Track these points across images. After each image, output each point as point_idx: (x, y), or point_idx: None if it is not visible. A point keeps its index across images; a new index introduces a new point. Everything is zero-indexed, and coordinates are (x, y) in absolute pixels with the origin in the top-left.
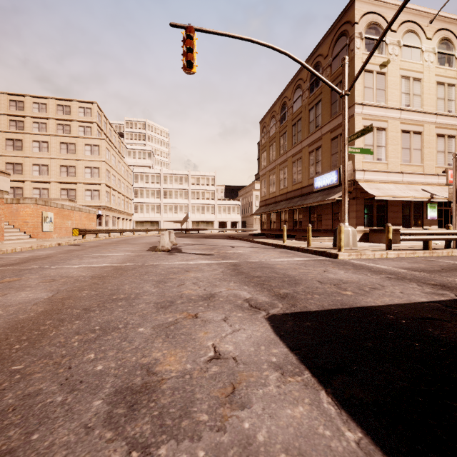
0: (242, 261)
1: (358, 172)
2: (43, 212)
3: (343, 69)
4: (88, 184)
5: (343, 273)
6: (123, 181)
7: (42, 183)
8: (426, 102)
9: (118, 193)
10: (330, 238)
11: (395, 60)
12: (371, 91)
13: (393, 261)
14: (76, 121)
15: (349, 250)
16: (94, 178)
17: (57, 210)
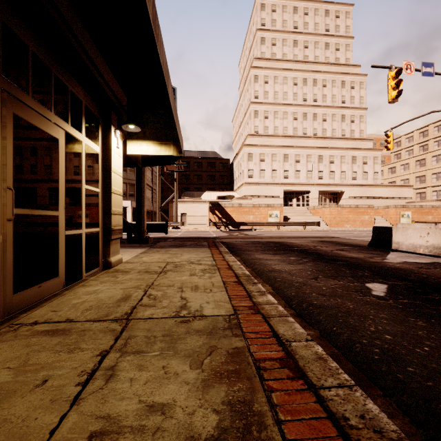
0: None
1: None
2: (401, 212)
3: None
4: None
5: None
6: None
7: (438, 187)
8: None
9: None
10: None
11: None
12: None
13: None
14: None
15: None
16: None
17: (415, 209)
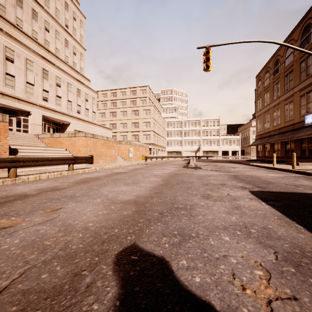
0: (239, 174)
1: None
2: (129, 148)
3: None
4: (144, 131)
5: (307, 182)
6: (161, 128)
7: (124, 133)
8: None
9: (159, 135)
10: None
11: None
12: None
13: None
14: (139, 98)
15: None
16: (147, 128)
17: (134, 146)
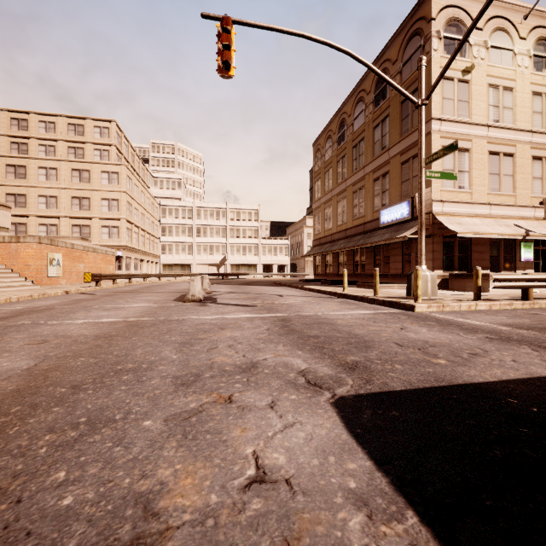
0: (293, 315)
1: (435, 203)
2: (49, 253)
3: (420, 73)
4: (106, 219)
5: (426, 332)
6: (147, 215)
7: (50, 219)
8: (519, 117)
9: (142, 231)
10: (401, 285)
11: (481, 65)
12: (451, 102)
13: (486, 315)
14: (91, 144)
15: (427, 300)
16: (112, 212)
17: (66, 250)
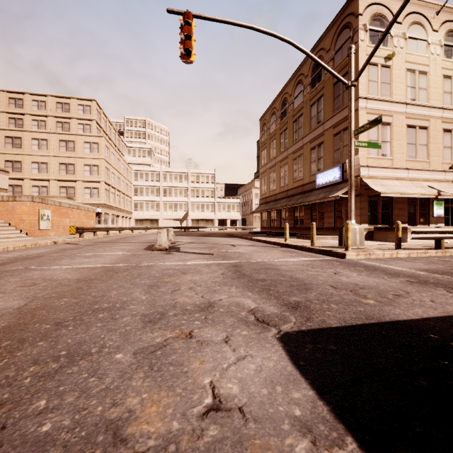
0: (243, 261)
1: (362, 168)
2: (40, 210)
3: (350, 59)
4: (88, 182)
5: (356, 276)
6: (122, 178)
7: (41, 181)
8: (432, 96)
9: (118, 191)
10: (334, 237)
11: (400, 52)
12: (376, 84)
13: (406, 262)
14: (75, 119)
15: (356, 249)
16: (93, 175)
17: (54, 207)
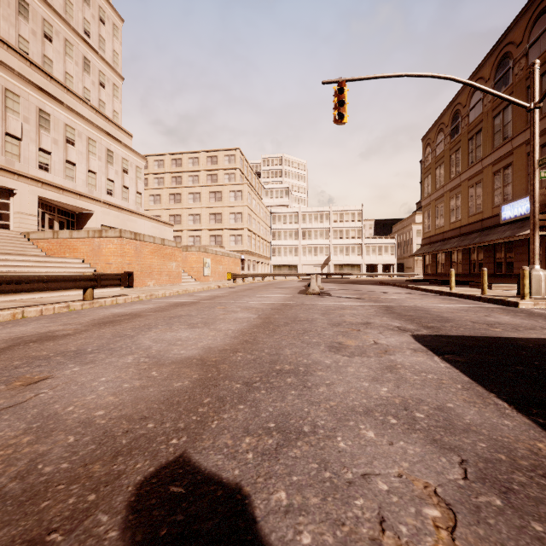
0: (395, 305)
1: None
2: (204, 258)
3: (532, 77)
4: (233, 230)
5: (506, 318)
6: (262, 223)
7: (195, 231)
8: None
9: (258, 237)
10: None
11: None
12: None
13: None
14: (222, 170)
15: (540, 299)
16: (238, 223)
17: (212, 256)
